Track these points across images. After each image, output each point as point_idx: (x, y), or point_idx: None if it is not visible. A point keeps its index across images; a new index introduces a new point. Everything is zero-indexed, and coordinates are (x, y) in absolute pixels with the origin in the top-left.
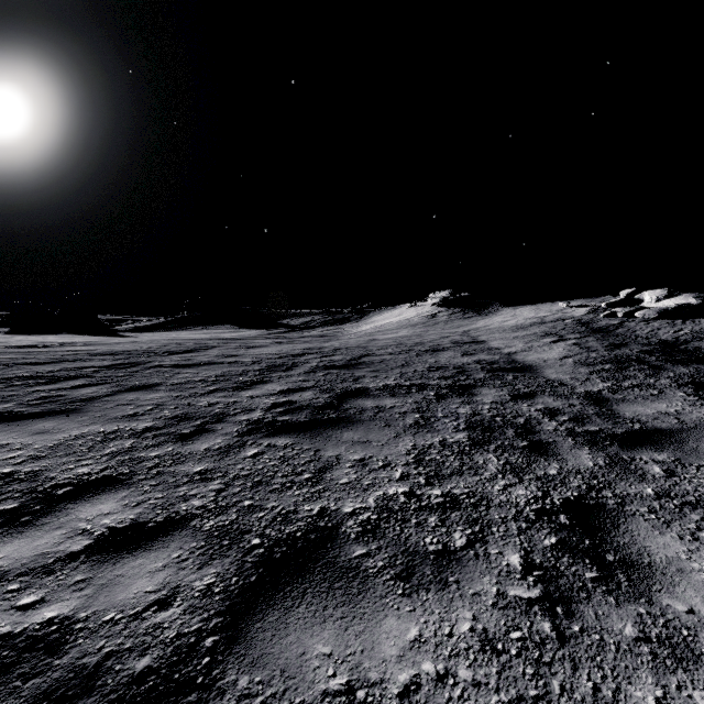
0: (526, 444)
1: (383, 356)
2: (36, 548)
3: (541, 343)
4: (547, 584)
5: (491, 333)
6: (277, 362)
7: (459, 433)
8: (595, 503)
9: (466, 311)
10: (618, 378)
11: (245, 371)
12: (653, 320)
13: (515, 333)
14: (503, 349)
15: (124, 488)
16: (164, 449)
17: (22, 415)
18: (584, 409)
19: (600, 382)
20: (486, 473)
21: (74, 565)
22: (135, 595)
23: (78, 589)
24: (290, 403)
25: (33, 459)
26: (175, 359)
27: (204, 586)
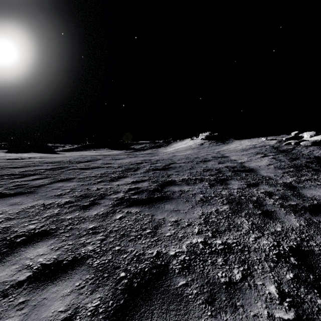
0: (260, 212)
1: (180, 164)
2: (0, 278)
3: (256, 157)
4: (296, 308)
5: (230, 152)
6: (130, 167)
7: (224, 206)
8: (308, 249)
9: (217, 142)
10: (298, 176)
11: (115, 171)
12: (310, 146)
13: (242, 153)
14: (237, 160)
15: (52, 238)
16: (74, 214)
17: (5, 194)
18: (285, 192)
19: (289, 177)
20: (243, 230)
21: (19, 291)
22: (52, 314)
23: (20, 308)
24: (137, 188)
25: (7, 220)
26: (81, 165)
27: (93, 307)
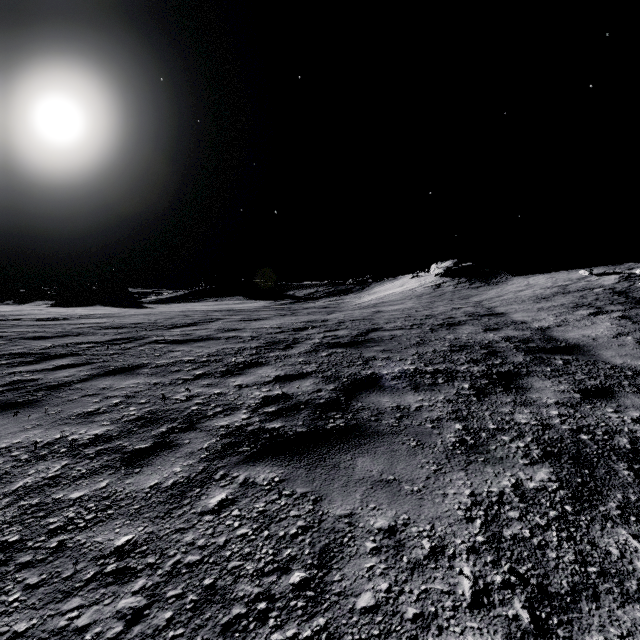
0: None
1: (393, 332)
2: None
3: (577, 316)
4: None
5: (508, 304)
6: (277, 337)
7: (537, 469)
8: None
9: (473, 281)
10: None
11: (241, 349)
12: None
13: (538, 304)
14: (530, 323)
15: None
16: (96, 483)
17: None
18: None
19: None
20: None
21: None
22: None
23: None
24: (285, 397)
25: None
26: (175, 333)
27: None
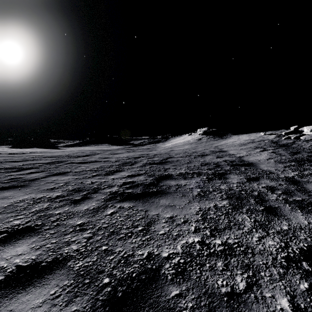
0: (263, 208)
1: (178, 158)
2: None
3: (255, 152)
4: None
5: (228, 147)
6: (127, 161)
7: (223, 201)
8: None
9: (215, 137)
10: (300, 170)
11: (111, 165)
12: (310, 140)
13: (241, 147)
14: (236, 154)
15: (35, 235)
16: (63, 209)
17: None
18: (288, 187)
19: (291, 171)
20: (245, 228)
21: None
22: None
23: None
24: (132, 182)
25: None
26: (79, 159)
27: None
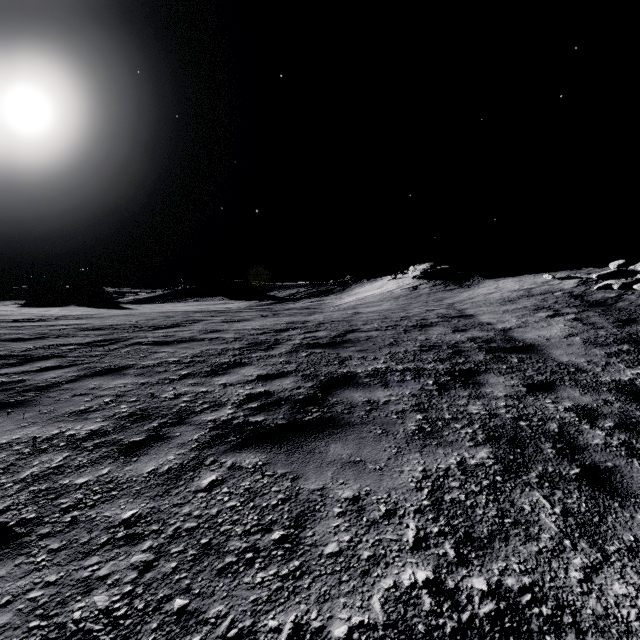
0: (579, 473)
1: (369, 333)
2: None
3: (537, 318)
4: None
5: (477, 307)
6: (259, 339)
7: (480, 449)
8: None
9: (448, 284)
10: None
11: (224, 349)
12: None
13: (504, 307)
14: (495, 324)
15: (9, 557)
16: (98, 471)
17: None
18: (627, 409)
19: (625, 367)
20: (544, 535)
21: None
22: None
23: None
24: (267, 394)
25: None
26: (157, 334)
27: None
